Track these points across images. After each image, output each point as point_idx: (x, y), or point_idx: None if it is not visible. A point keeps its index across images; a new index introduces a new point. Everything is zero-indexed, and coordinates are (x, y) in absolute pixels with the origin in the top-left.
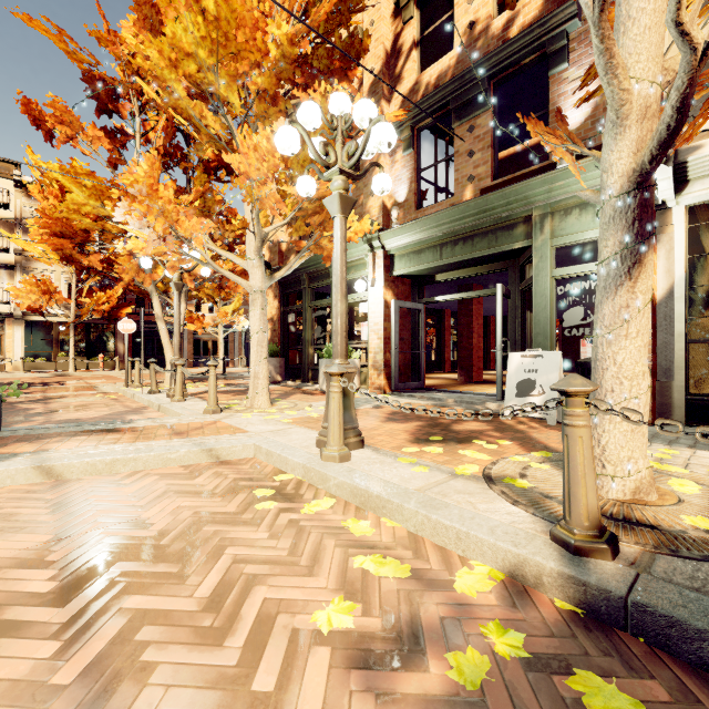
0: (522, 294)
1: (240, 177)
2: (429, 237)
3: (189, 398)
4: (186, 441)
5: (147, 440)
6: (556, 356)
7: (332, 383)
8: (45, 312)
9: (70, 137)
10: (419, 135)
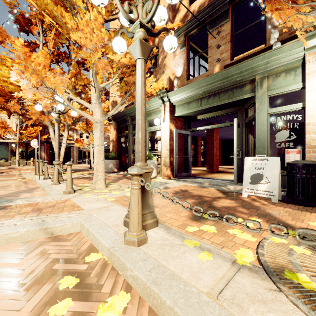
0: (246, 125)
1: (82, 49)
2: (194, 94)
3: (63, 182)
4: (34, 219)
5: (9, 217)
6: (276, 159)
7: (133, 182)
8: (5, 137)
9: (1, 41)
10: (188, 40)
